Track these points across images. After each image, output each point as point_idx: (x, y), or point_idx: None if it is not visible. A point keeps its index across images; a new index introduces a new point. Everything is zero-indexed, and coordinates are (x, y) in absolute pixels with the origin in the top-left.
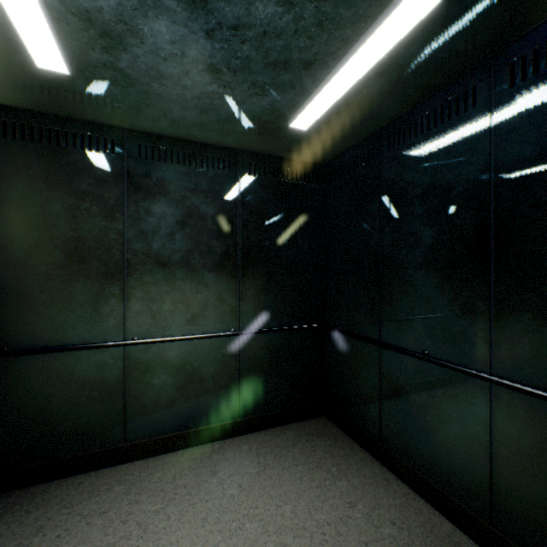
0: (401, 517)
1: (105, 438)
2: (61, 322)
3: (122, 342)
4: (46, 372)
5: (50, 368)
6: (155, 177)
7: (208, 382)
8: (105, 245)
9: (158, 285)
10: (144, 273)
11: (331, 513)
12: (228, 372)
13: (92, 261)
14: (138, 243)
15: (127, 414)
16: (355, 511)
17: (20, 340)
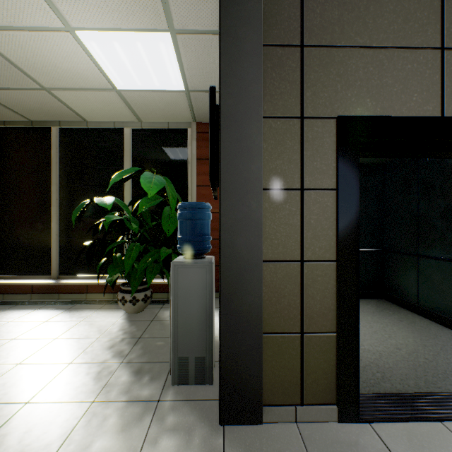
0: (426, 326)
1: None
2: None
3: None
4: None
5: None
6: None
7: None
8: None
9: None
10: None
11: (389, 321)
12: None
13: None
14: None
15: None
16: (402, 322)
17: None
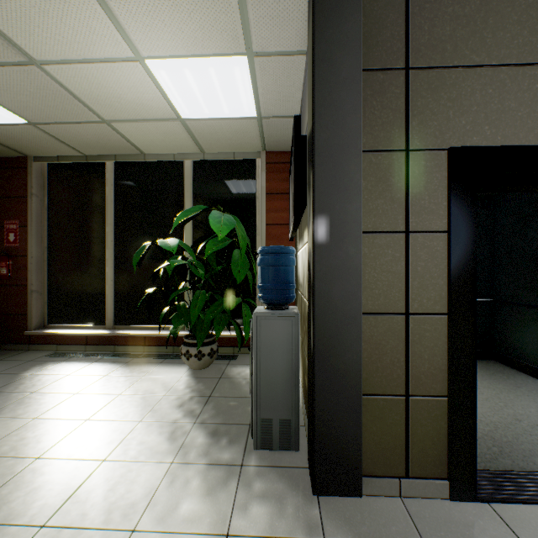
0: None
1: None
2: None
3: None
4: None
5: None
6: None
7: None
8: None
9: None
10: None
11: (504, 386)
12: None
13: None
14: None
15: None
16: (519, 388)
17: None
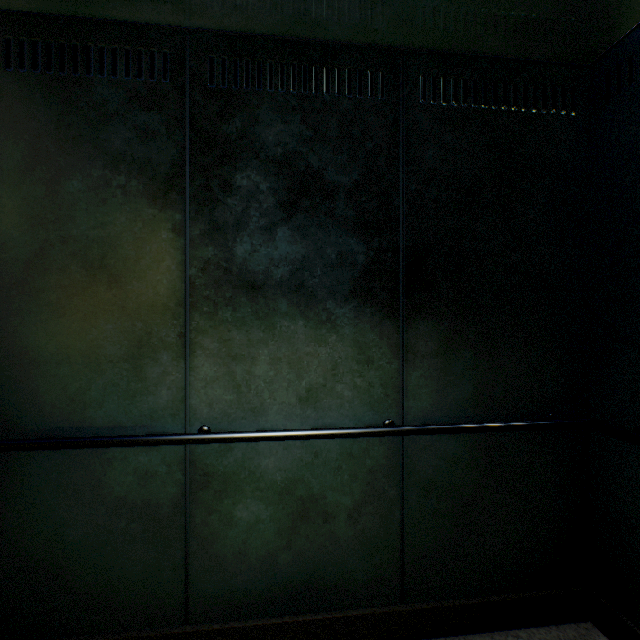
0: None
1: (152, 612)
2: (81, 392)
3: (176, 437)
4: (57, 480)
5: (63, 474)
6: (240, 119)
7: (338, 523)
8: (152, 252)
9: (245, 328)
10: (220, 303)
11: None
12: (379, 506)
13: (131, 282)
14: (210, 246)
15: (190, 572)
16: None
17: (18, 421)
